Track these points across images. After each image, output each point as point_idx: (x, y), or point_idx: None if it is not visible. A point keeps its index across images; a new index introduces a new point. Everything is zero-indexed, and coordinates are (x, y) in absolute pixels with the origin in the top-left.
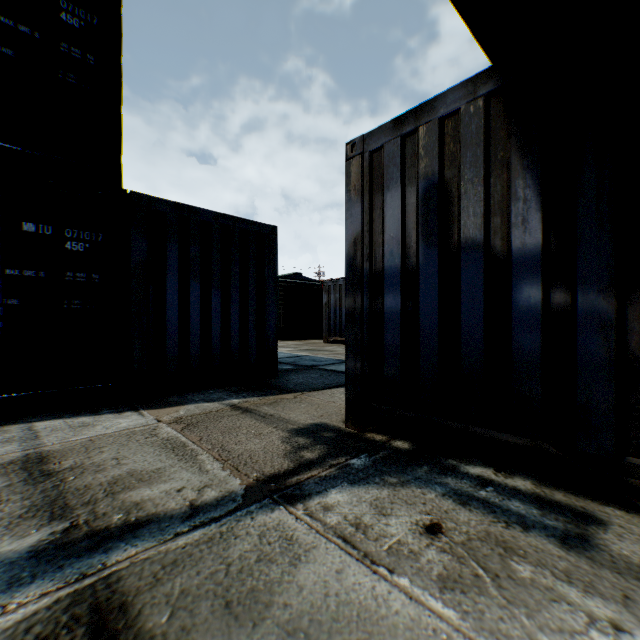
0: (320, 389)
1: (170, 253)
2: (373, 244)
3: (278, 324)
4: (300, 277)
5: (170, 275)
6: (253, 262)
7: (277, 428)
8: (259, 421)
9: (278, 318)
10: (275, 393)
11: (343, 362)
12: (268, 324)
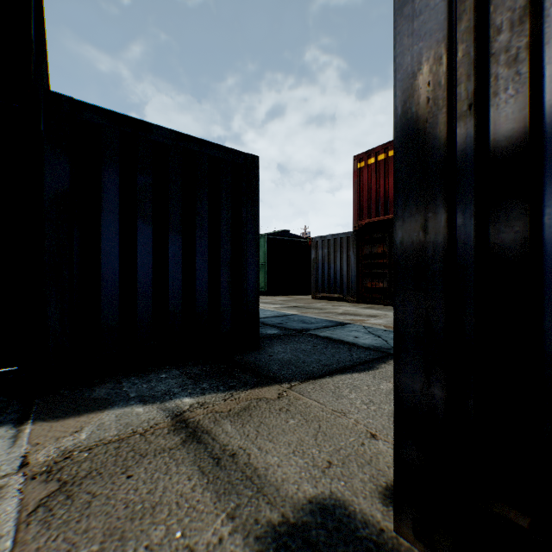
0: (316, 376)
1: (107, 182)
2: (488, 65)
3: (266, 280)
4: (288, 234)
5: (107, 213)
6: (226, 200)
7: (234, 520)
8: (204, 479)
9: (266, 274)
10: (250, 383)
11: (337, 325)
12: (246, 281)
